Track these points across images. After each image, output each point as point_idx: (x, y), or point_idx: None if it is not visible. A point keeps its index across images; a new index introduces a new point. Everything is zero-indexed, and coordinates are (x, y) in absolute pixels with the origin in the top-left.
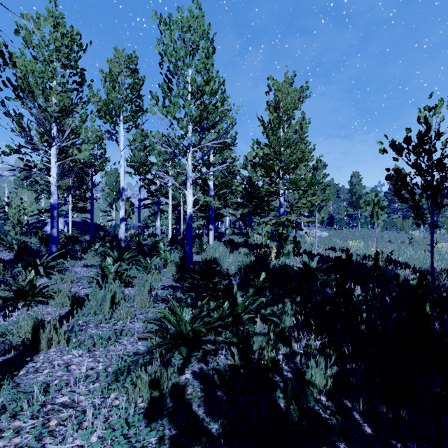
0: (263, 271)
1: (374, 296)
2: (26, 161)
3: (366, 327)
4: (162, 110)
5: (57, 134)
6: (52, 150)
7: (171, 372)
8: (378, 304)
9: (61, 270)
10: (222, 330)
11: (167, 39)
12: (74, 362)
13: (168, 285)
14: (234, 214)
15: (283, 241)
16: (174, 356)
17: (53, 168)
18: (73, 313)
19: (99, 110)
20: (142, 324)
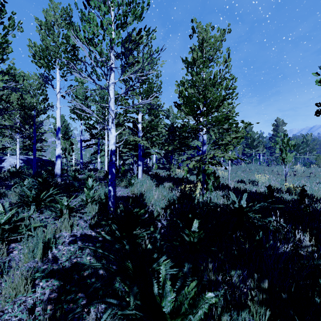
0: (195, 219)
1: None
2: None
3: None
4: (83, 39)
5: None
6: None
7: None
8: None
9: None
10: None
11: None
12: None
13: (80, 234)
14: (159, 153)
15: (207, 177)
16: None
17: None
18: None
19: (34, 54)
20: None
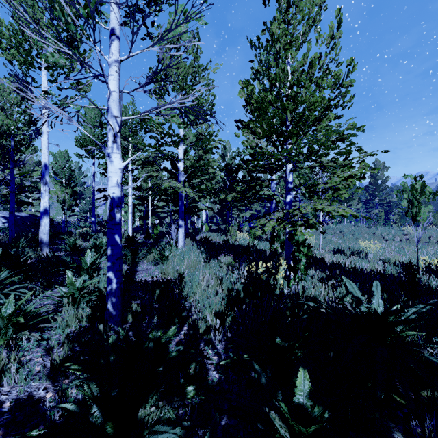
0: (301, 367)
1: None
2: None
3: None
4: None
5: None
6: None
7: None
8: None
9: None
10: None
11: None
12: None
13: (14, 400)
14: (212, 208)
15: (296, 248)
16: None
17: None
18: None
19: None
20: None
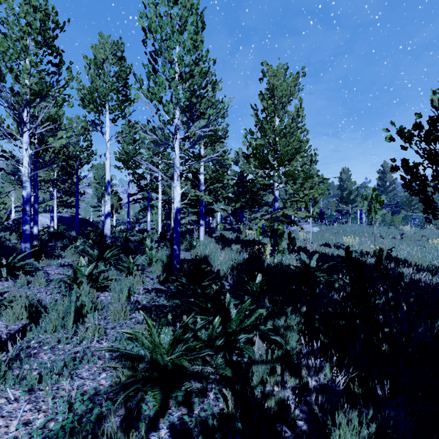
0: (259, 273)
1: (388, 302)
2: (2, 151)
3: (391, 348)
4: (147, 94)
5: (27, 119)
6: (24, 138)
7: (139, 428)
8: (399, 316)
9: (33, 271)
10: (212, 360)
11: (152, 13)
12: (3, 413)
13: (151, 288)
14: (226, 209)
15: (278, 237)
16: (147, 397)
17: (25, 157)
18: (29, 328)
19: (82, 98)
20: (112, 344)
